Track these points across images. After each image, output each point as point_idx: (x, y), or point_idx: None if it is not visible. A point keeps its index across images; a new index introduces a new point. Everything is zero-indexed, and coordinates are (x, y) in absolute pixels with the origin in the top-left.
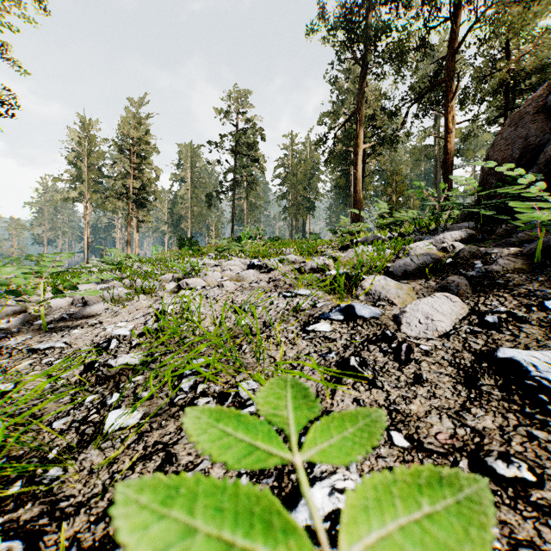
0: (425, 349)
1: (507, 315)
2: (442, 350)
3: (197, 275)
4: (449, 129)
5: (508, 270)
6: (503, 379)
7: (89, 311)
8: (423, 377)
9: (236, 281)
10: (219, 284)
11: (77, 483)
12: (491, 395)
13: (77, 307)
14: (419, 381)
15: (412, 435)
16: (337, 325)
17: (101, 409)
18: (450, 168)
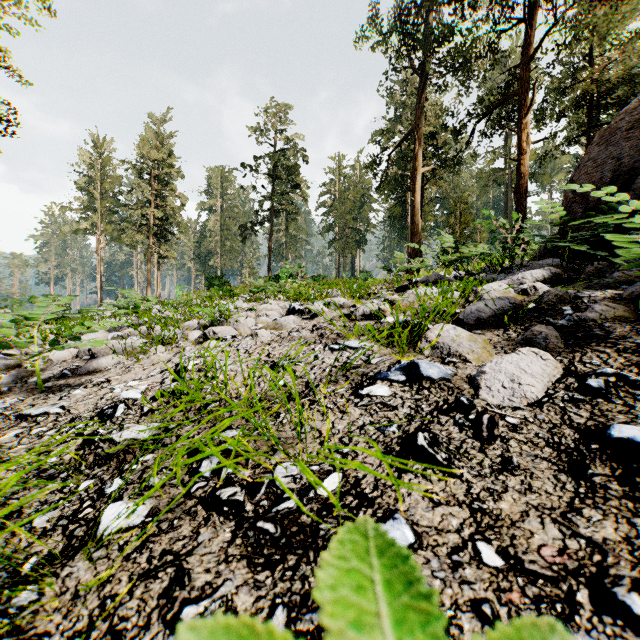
0: (513, 422)
1: (616, 378)
2: (535, 424)
3: (227, 322)
4: (523, 150)
5: (606, 319)
6: (621, 467)
7: (95, 366)
8: (513, 462)
9: (273, 330)
10: (253, 333)
11: (56, 612)
12: (607, 490)
13: (82, 361)
14: (509, 468)
15: (507, 548)
16: (397, 388)
17: (97, 500)
18: (524, 195)
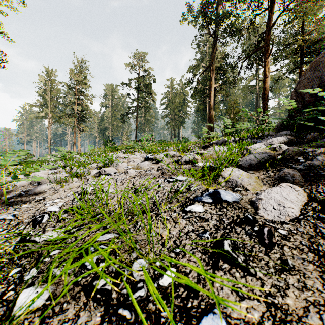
0: (284, 233)
1: None
2: (298, 235)
3: (112, 165)
4: (266, 75)
5: None
6: None
7: (38, 189)
8: (289, 264)
9: (136, 169)
10: (125, 171)
11: None
12: None
13: (33, 186)
14: (287, 268)
15: None
16: (207, 207)
17: (18, 285)
18: (266, 98)
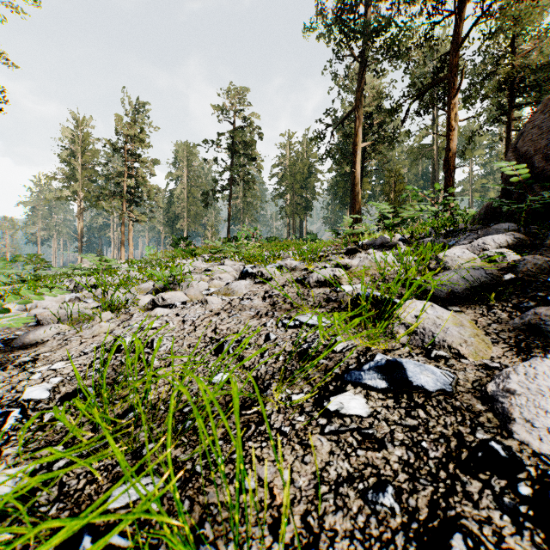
0: None
1: None
2: None
3: (179, 286)
4: (451, 127)
5: None
6: None
7: (32, 337)
8: None
9: (224, 295)
10: (203, 300)
11: None
12: None
13: (28, 327)
14: None
15: None
16: (377, 402)
17: None
18: (452, 166)
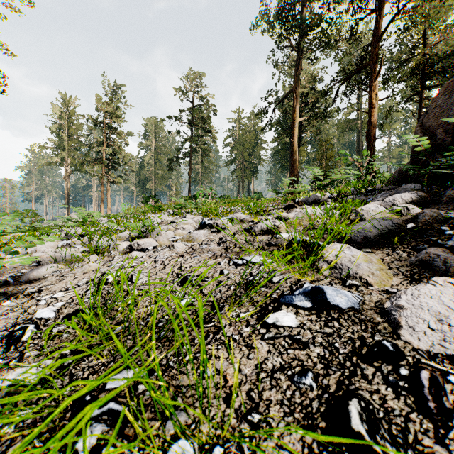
0: None
1: None
2: None
3: (150, 235)
4: (372, 105)
5: None
6: None
7: (35, 274)
8: None
9: (187, 242)
10: (170, 245)
11: None
12: None
13: (30, 267)
14: None
15: None
16: (304, 317)
17: None
18: (373, 137)
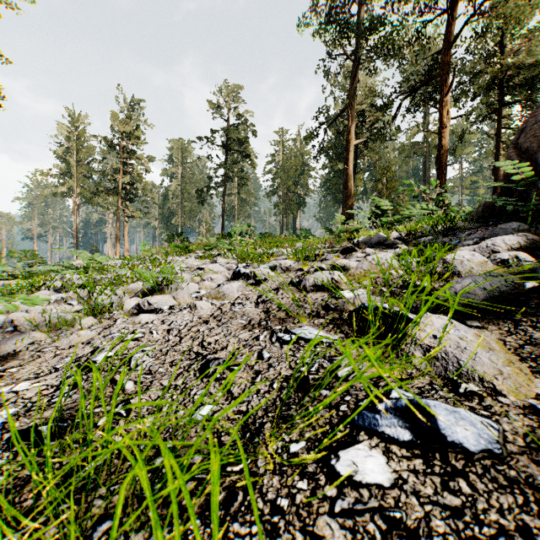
0: None
1: None
2: None
3: (167, 288)
4: (443, 124)
5: None
6: None
7: (3, 347)
8: None
9: (215, 299)
10: (192, 305)
11: None
12: None
13: (4, 333)
14: None
15: None
16: (401, 463)
17: None
18: (444, 164)
